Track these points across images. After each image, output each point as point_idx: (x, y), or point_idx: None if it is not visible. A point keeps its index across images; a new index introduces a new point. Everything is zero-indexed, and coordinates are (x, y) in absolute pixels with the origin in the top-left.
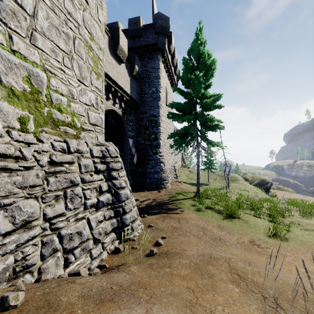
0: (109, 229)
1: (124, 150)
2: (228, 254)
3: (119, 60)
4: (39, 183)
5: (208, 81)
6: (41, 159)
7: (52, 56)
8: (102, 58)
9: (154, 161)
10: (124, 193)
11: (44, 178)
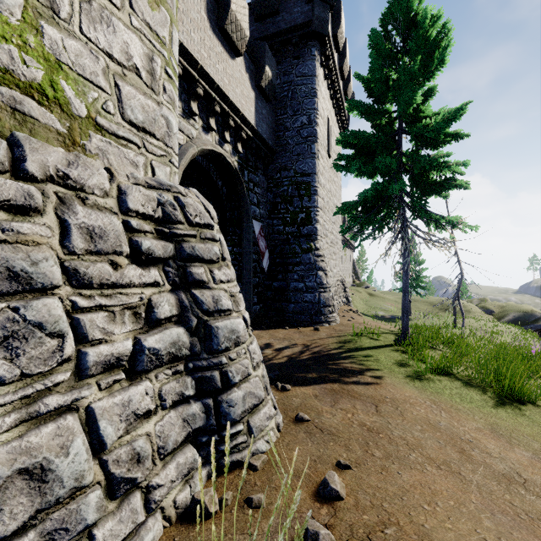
0: (176, 437)
1: (243, 243)
2: None
3: (231, 49)
4: None
5: (431, 77)
6: None
7: None
8: None
9: (304, 265)
10: (227, 328)
11: None
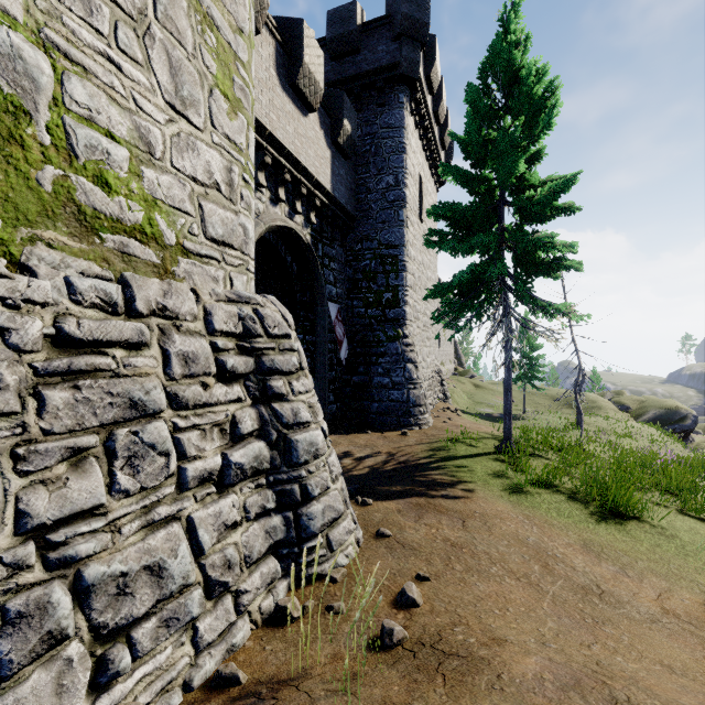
0: (260, 547)
1: (316, 331)
2: (655, 666)
3: (303, 104)
4: (5, 406)
5: (536, 142)
6: (17, 327)
7: (73, 9)
8: (246, 60)
9: (390, 357)
10: (306, 441)
11: (30, 392)
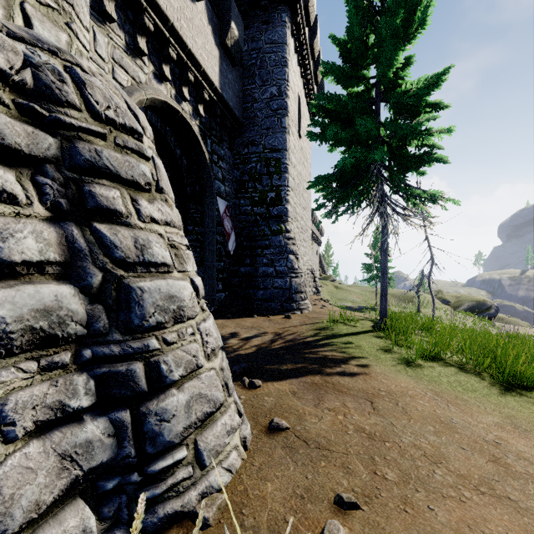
0: (38, 495)
1: (205, 221)
2: None
3: None
4: None
5: (412, 39)
6: None
7: None
8: None
9: (274, 248)
10: (160, 292)
11: None
